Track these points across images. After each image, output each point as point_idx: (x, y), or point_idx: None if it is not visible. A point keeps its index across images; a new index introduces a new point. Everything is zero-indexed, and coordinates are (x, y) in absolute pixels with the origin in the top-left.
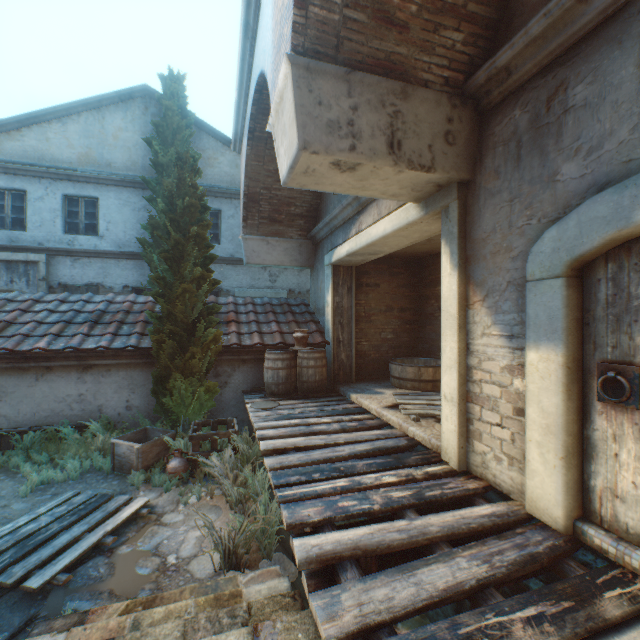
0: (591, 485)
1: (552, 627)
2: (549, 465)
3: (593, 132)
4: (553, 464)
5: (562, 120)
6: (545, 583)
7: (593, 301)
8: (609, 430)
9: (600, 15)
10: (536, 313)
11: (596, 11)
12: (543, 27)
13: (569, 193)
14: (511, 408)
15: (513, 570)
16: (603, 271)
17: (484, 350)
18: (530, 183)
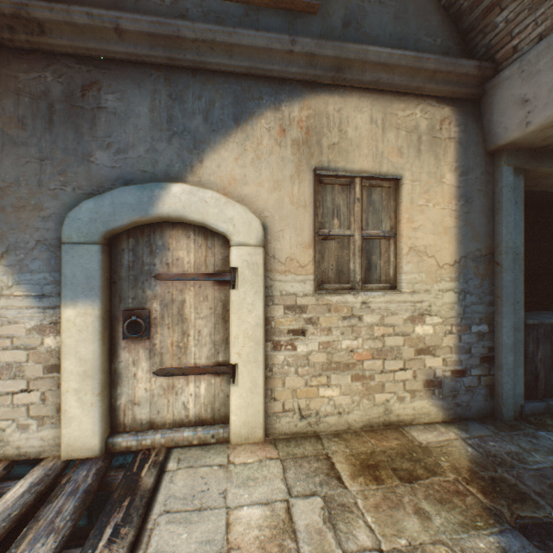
0: (119, 405)
1: (128, 526)
2: (88, 405)
3: (122, 138)
4: (92, 402)
5: (97, 113)
6: (86, 509)
7: (120, 265)
8: (131, 358)
9: (128, 55)
10: (75, 273)
11: (127, 50)
12: (86, 23)
13: (103, 176)
14: (43, 368)
15: (79, 516)
16: (127, 243)
17: (4, 313)
18: (66, 152)
